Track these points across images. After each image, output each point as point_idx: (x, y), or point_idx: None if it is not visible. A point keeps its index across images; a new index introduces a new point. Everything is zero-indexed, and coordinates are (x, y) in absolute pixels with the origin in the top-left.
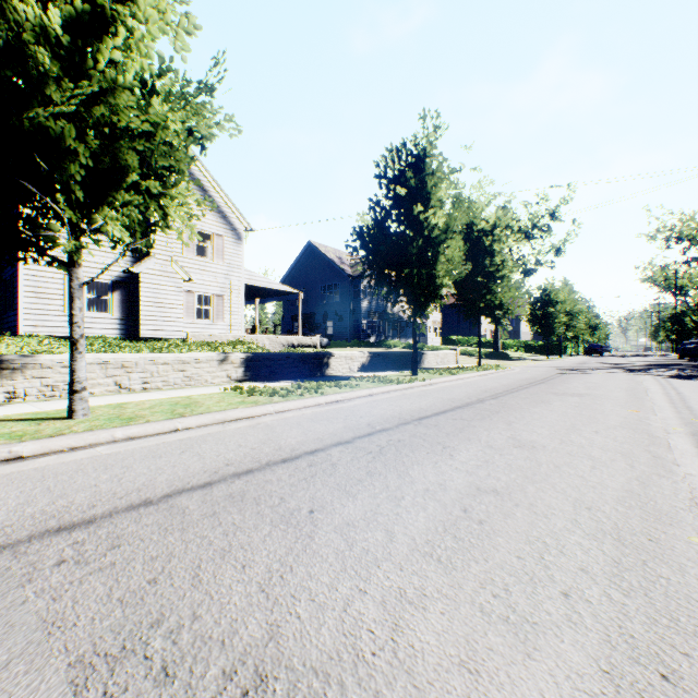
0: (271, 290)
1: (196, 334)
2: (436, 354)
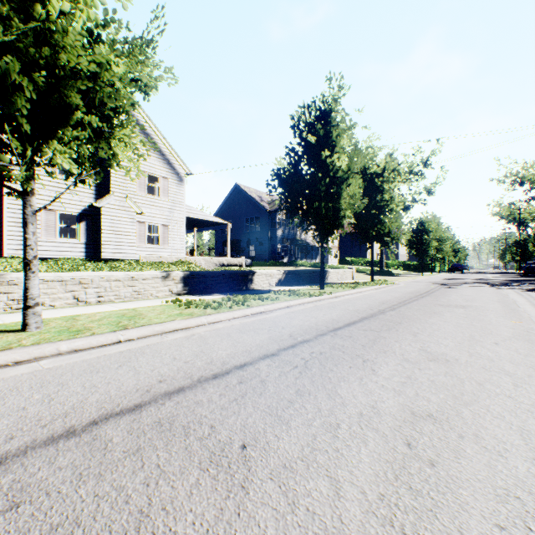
0: (206, 221)
1: (147, 256)
2: (337, 272)
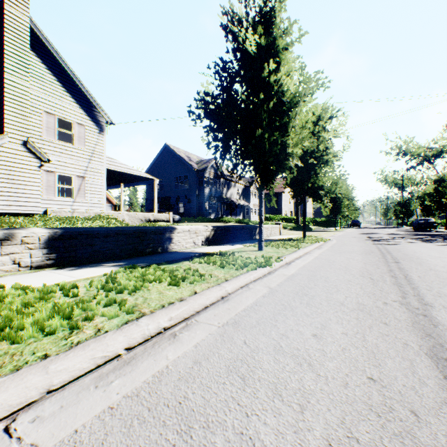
0: (131, 176)
1: (57, 210)
2: (266, 228)
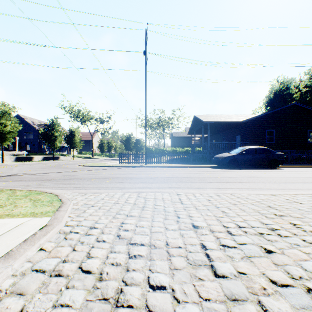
0: None
1: None
2: (64, 157)
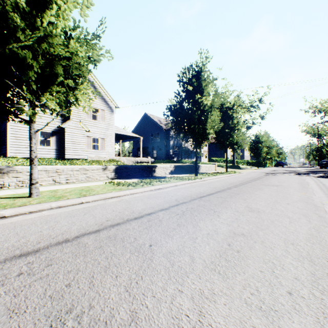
0: (127, 136)
1: (92, 156)
2: (206, 166)
